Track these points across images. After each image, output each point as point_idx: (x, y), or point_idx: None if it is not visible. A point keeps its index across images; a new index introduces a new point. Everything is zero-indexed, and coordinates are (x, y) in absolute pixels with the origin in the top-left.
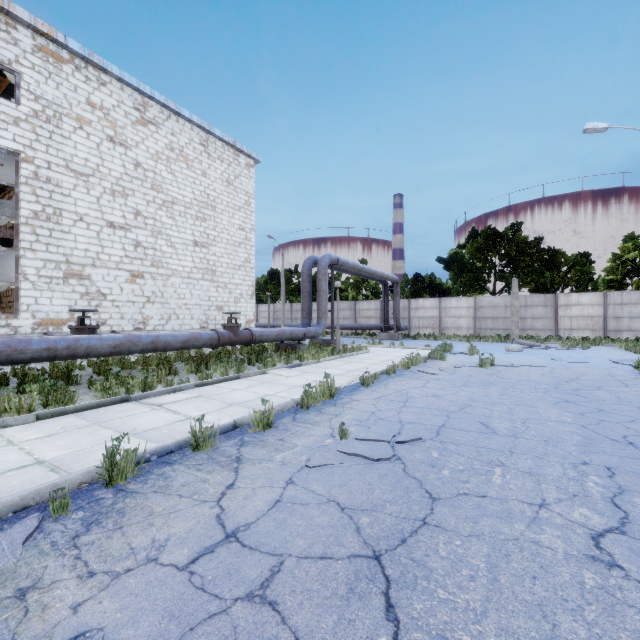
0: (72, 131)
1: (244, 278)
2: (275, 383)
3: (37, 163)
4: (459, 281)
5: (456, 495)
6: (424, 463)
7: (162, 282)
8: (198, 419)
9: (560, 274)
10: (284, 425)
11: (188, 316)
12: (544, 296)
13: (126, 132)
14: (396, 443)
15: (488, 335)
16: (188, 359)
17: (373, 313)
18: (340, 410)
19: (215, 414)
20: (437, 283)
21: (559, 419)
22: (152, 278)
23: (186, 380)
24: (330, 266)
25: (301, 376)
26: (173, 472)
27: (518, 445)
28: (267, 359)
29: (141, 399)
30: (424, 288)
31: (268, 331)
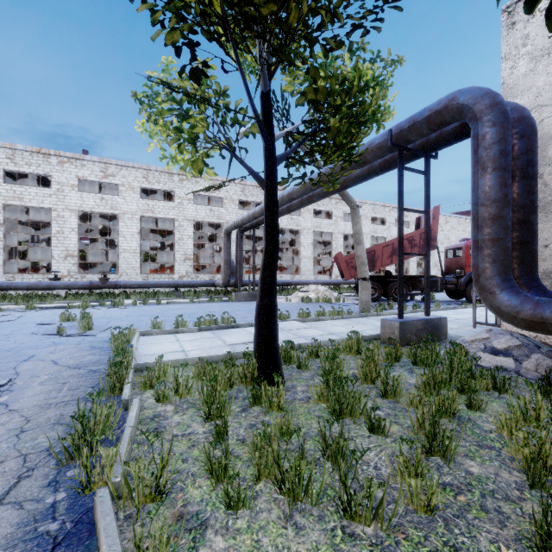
0: None
1: None
2: None
3: None
4: None
5: None
6: None
7: None
8: None
9: None
10: None
11: None
12: None
13: (443, 227)
14: None
15: None
16: None
17: None
18: None
19: None
20: None
21: None
22: None
23: None
24: None
25: None
26: None
27: None
28: None
29: None
30: None
31: None
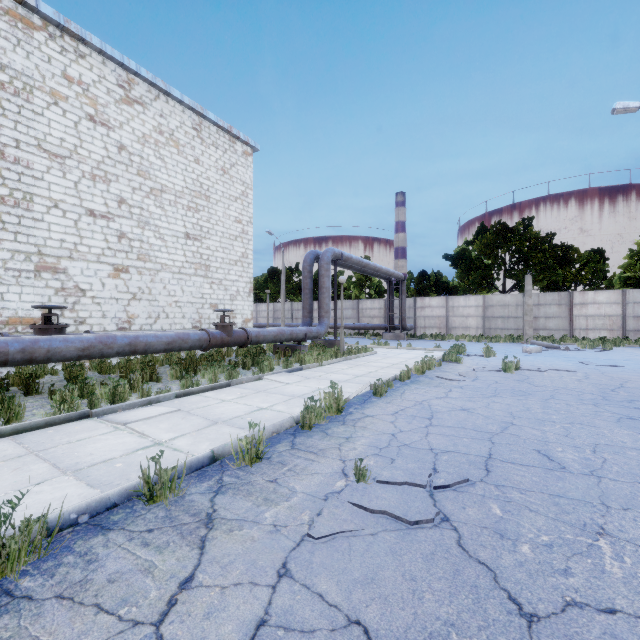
0: (45, 107)
1: (241, 274)
2: (271, 392)
3: (3, 141)
4: (466, 279)
5: (563, 608)
6: (486, 529)
7: (150, 277)
8: (153, 458)
9: (573, 271)
10: (279, 455)
11: (179, 315)
12: (558, 294)
13: (108, 111)
14: (435, 488)
15: (498, 335)
16: (175, 362)
17: (377, 312)
18: (351, 431)
19: (192, 437)
20: (443, 281)
21: (638, 446)
22: (138, 273)
23: (166, 389)
24: (333, 262)
25: (302, 383)
26: (104, 548)
27: (608, 492)
28: (264, 362)
29: (106, 414)
30: (430, 286)
31: (265, 331)
